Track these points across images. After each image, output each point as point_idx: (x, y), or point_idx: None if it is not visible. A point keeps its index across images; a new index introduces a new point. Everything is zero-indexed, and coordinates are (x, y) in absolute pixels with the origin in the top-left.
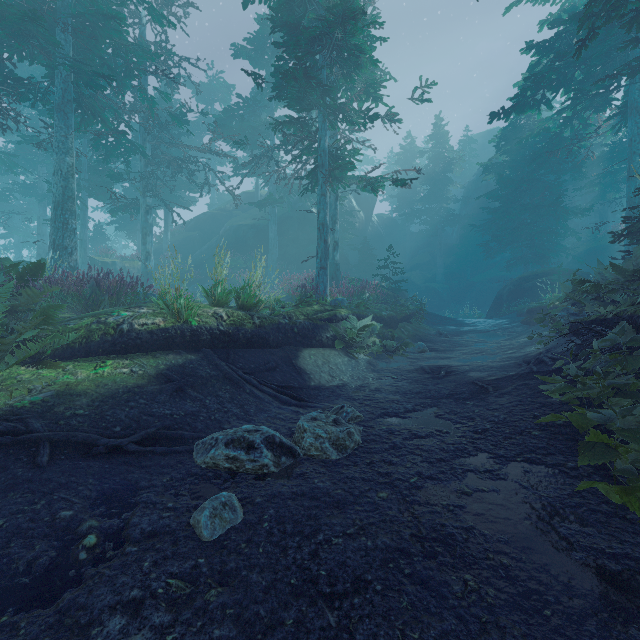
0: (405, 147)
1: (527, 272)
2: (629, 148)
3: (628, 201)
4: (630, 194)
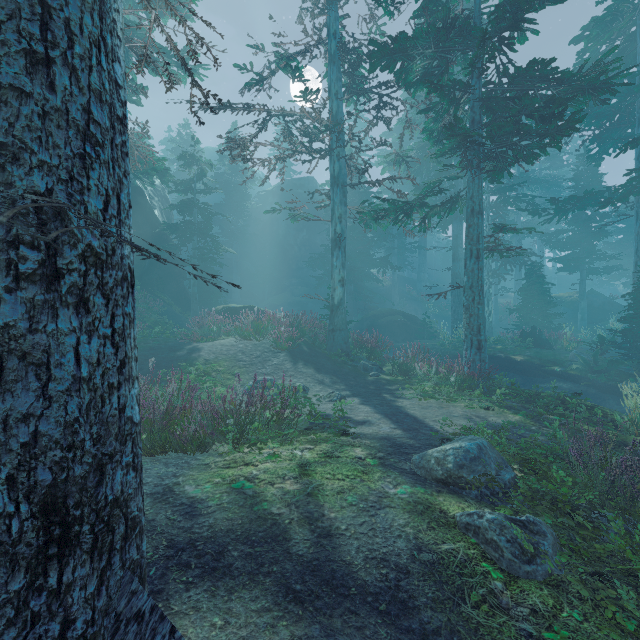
0: (185, 137)
1: (374, 310)
2: (455, 241)
3: (454, 275)
4: (456, 271)
